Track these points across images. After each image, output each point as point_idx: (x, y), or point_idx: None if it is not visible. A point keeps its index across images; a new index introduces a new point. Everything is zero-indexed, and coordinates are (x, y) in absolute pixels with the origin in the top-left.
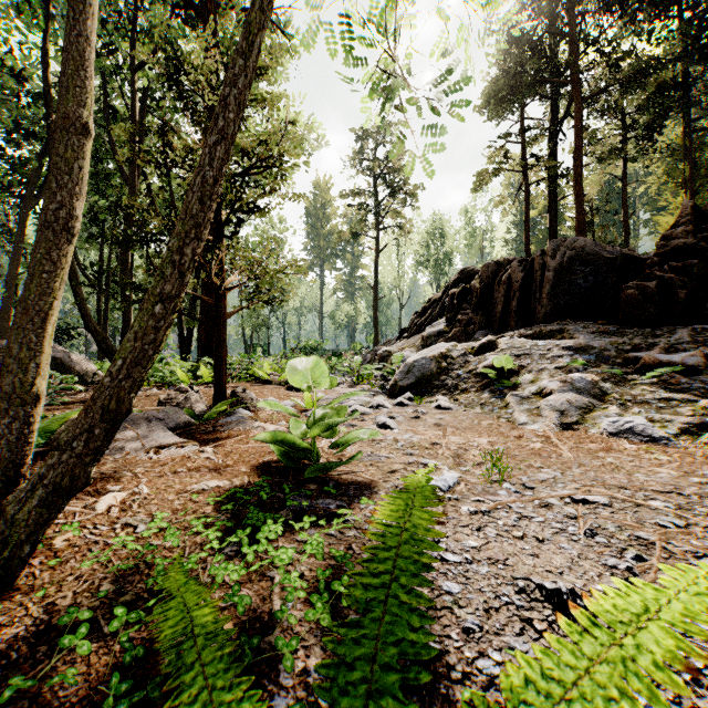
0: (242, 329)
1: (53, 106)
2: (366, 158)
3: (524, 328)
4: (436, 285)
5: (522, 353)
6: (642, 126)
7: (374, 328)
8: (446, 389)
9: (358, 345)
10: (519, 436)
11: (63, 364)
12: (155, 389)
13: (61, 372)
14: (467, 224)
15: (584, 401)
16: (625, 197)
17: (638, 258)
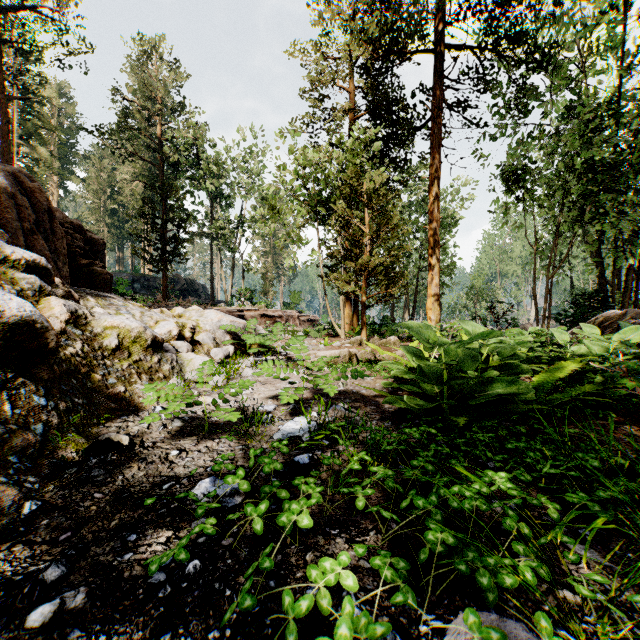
0: None
1: None
2: None
3: None
4: None
5: None
6: None
7: None
8: None
9: None
10: None
11: None
12: None
13: None
14: None
15: None
16: None
17: None
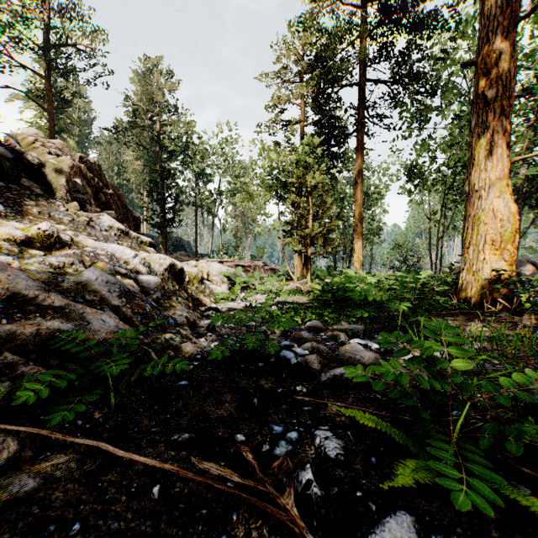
0: None
1: None
2: None
3: None
4: None
5: None
6: None
7: None
8: None
9: None
10: None
11: None
12: None
13: None
14: None
15: None
16: None
17: None
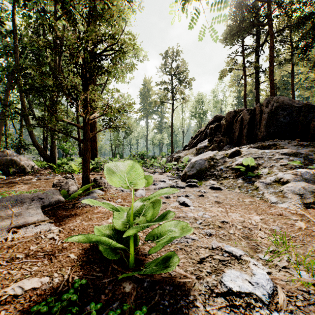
0: (111, 146)
1: (16, 37)
2: (167, 67)
3: (251, 143)
4: (199, 126)
5: (257, 156)
6: (300, 48)
7: (171, 145)
8: (214, 177)
9: (164, 153)
10: (280, 214)
11: (16, 162)
12: (59, 176)
13: (15, 166)
14: (214, 97)
15: (313, 187)
16: (292, 82)
17: (314, 106)
